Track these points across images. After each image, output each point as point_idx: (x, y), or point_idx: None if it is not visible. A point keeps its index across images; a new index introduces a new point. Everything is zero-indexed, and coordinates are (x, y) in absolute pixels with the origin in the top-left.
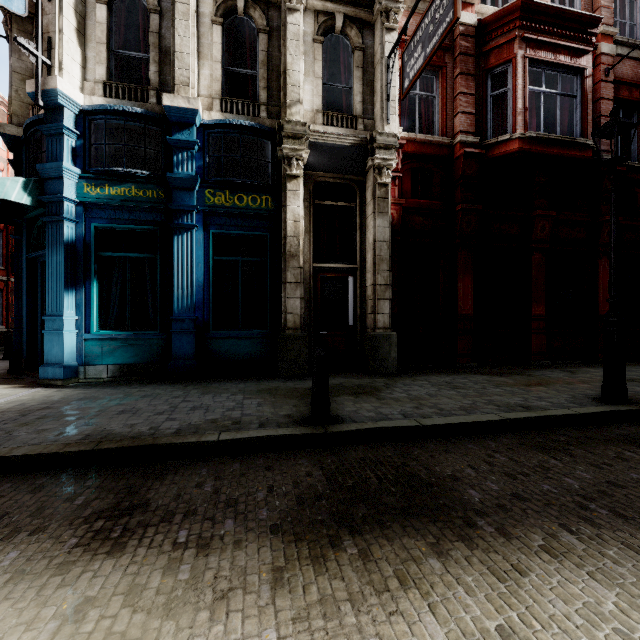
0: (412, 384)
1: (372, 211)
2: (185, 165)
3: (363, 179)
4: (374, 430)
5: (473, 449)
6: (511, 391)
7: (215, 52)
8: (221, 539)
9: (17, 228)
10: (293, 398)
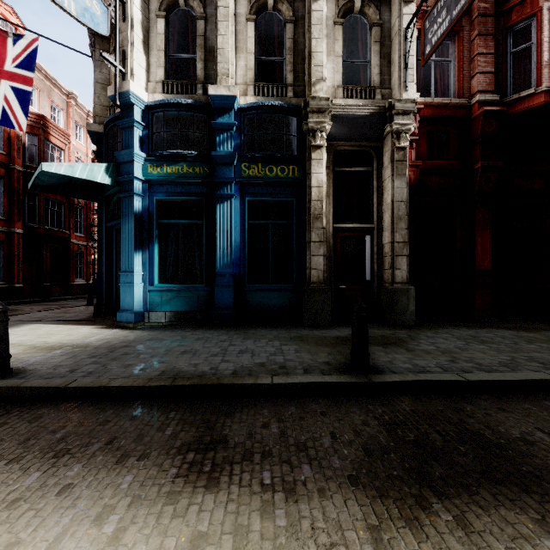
0: (436, 337)
1: (390, 174)
2: (225, 144)
3: (380, 145)
4: (418, 382)
5: (532, 409)
6: (549, 348)
7: (249, 45)
8: (304, 485)
9: (99, 204)
10: (325, 346)
